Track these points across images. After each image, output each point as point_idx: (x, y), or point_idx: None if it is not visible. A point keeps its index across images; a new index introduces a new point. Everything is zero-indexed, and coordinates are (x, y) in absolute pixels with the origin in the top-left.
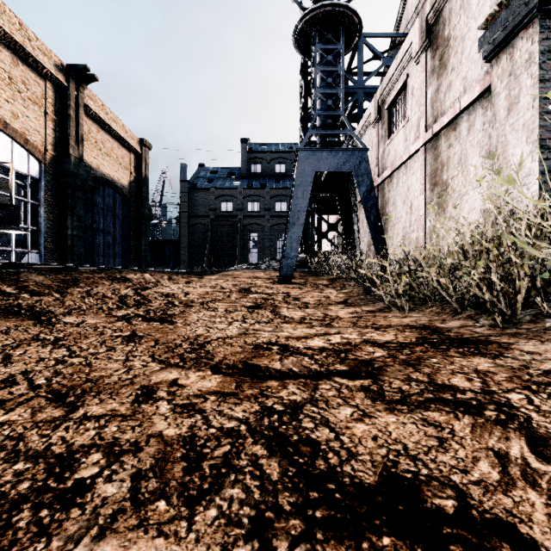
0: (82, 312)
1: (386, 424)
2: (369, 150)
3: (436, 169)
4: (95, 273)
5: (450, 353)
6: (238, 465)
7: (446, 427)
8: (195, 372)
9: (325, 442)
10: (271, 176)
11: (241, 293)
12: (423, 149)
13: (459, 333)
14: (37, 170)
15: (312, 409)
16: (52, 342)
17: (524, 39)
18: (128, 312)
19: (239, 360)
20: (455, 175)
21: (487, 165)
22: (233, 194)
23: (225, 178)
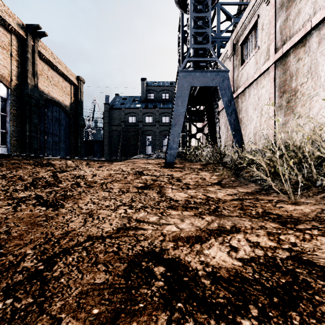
0: None
1: None
2: None
3: (284, 80)
4: (24, 160)
5: None
6: None
7: None
8: None
9: None
10: (160, 101)
11: (136, 175)
12: (272, 67)
13: None
14: (5, 93)
15: None
16: None
17: None
18: (31, 194)
19: None
20: (304, 81)
21: None
22: (136, 112)
23: (132, 102)
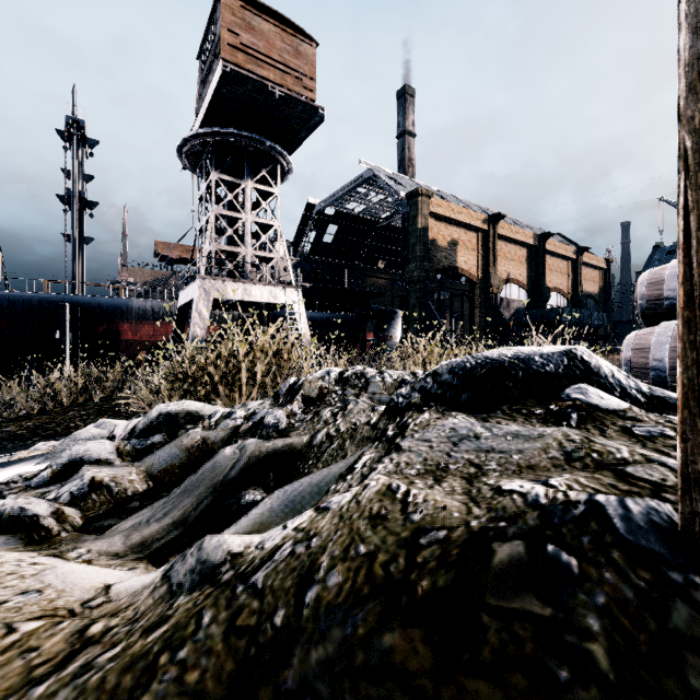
0: None
1: None
2: None
3: None
4: None
5: None
6: None
7: None
8: None
9: None
10: None
11: None
12: None
13: None
14: (565, 303)
15: None
16: None
17: None
18: None
19: None
20: None
21: None
22: None
23: None
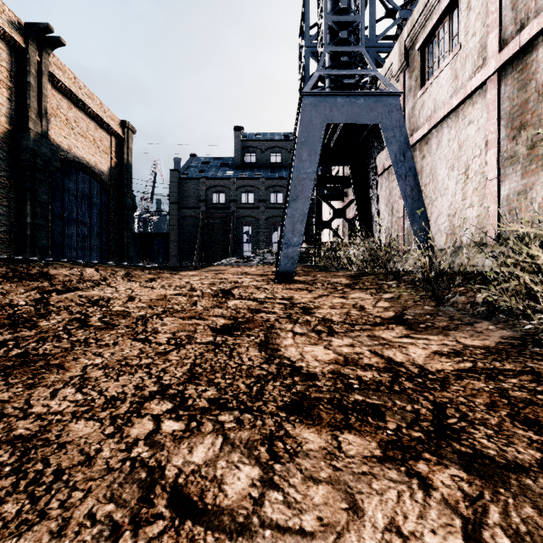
0: None
1: None
2: None
3: (523, 102)
4: None
5: None
6: None
7: None
8: None
9: None
10: (266, 167)
11: (216, 297)
12: (494, 78)
13: None
14: None
15: None
16: None
17: None
18: None
19: None
20: None
21: None
22: (226, 184)
23: (218, 168)
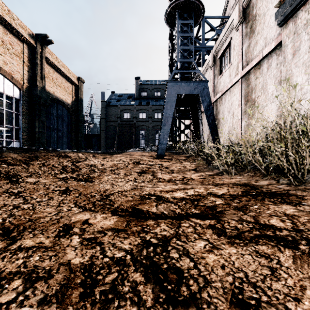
0: (38, 175)
1: (229, 254)
2: (208, 82)
3: (248, 92)
4: (49, 152)
5: (265, 202)
6: (122, 291)
7: (274, 258)
8: (100, 214)
9: (186, 270)
10: (152, 99)
11: (134, 164)
12: (240, 80)
13: (268, 189)
14: (18, 94)
15: (177, 242)
16: (15, 194)
17: (303, 11)
18: (67, 176)
19: (130, 206)
20: (259, 95)
21: (279, 89)
22: (131, 108)
23: (126, 100)
